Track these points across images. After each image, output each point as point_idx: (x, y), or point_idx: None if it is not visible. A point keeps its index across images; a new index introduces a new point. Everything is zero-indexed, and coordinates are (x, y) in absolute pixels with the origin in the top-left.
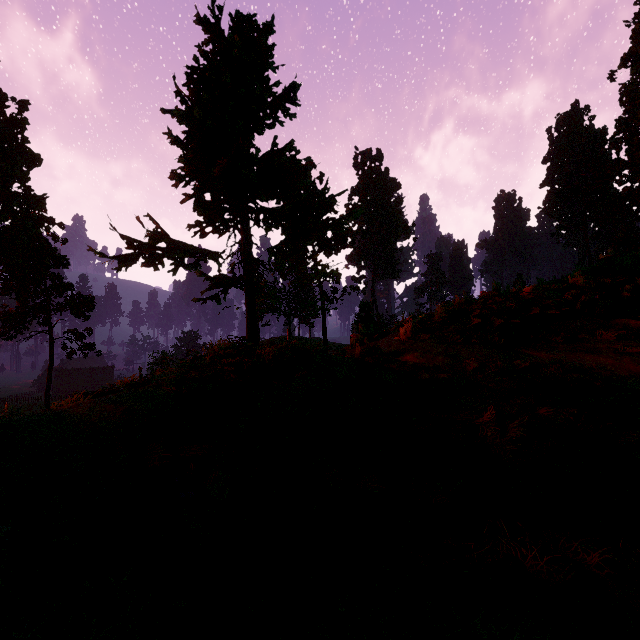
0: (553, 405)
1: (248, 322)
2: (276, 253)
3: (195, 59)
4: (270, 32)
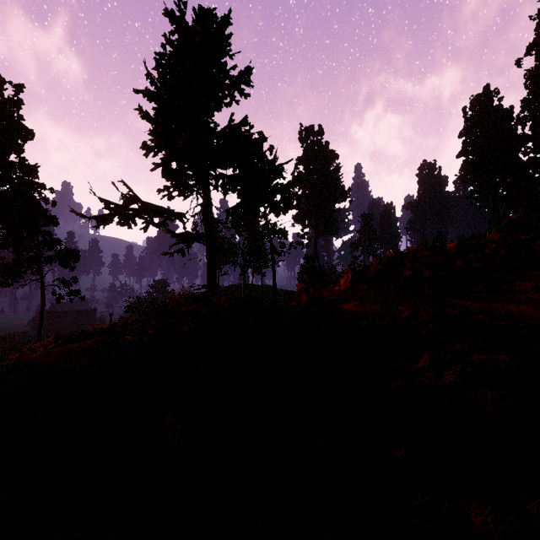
0: (483, 352)
1: (208, 273)
2: (232, 213)
3: (162, 46)
4: (227, 24)
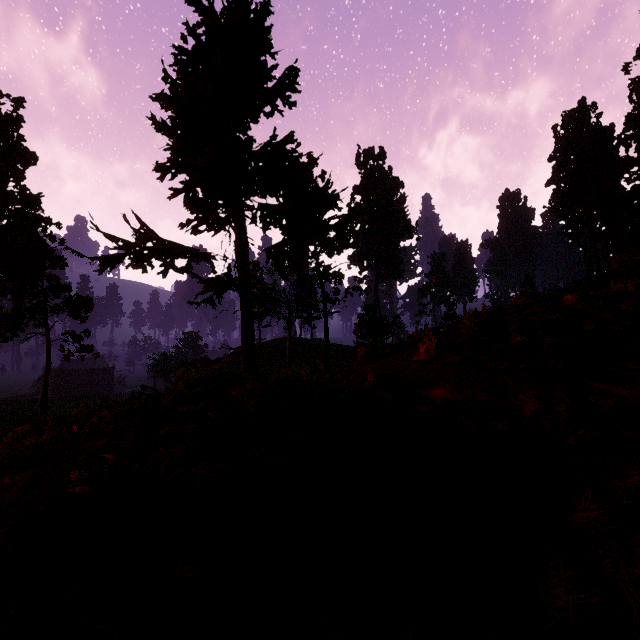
0: None
1: (244, 329)
2: (274, 254)
3: (183, 38)
4: (268, 13)
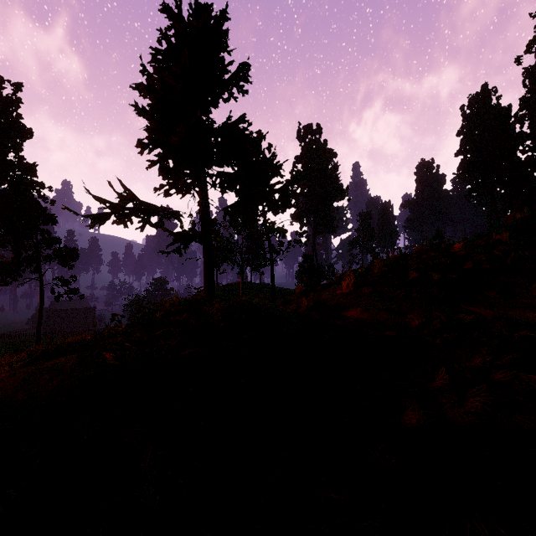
0: (507, 370)
1: (206, 273)
2: (230, 212)
3: (158, 41)
4: (225, 19)
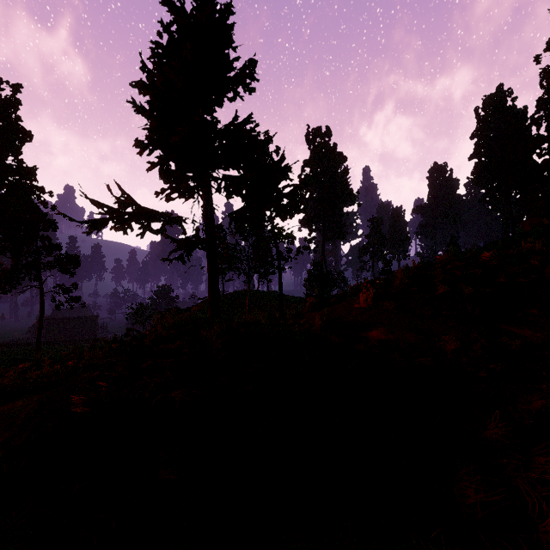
0: None
1: (210, 282)
2: (236, 218)
3: (158, 34)
4: (230, 13)
